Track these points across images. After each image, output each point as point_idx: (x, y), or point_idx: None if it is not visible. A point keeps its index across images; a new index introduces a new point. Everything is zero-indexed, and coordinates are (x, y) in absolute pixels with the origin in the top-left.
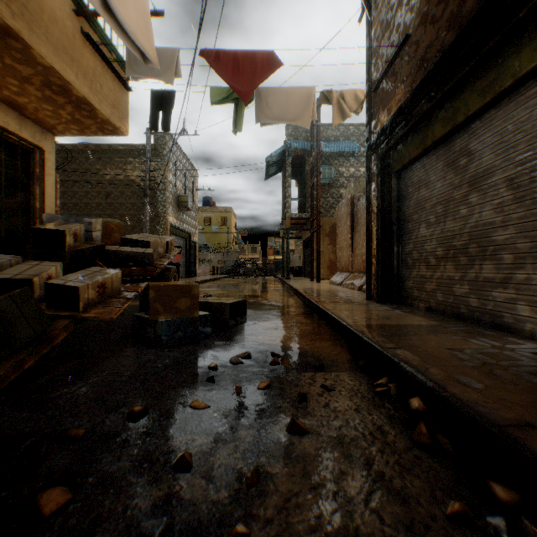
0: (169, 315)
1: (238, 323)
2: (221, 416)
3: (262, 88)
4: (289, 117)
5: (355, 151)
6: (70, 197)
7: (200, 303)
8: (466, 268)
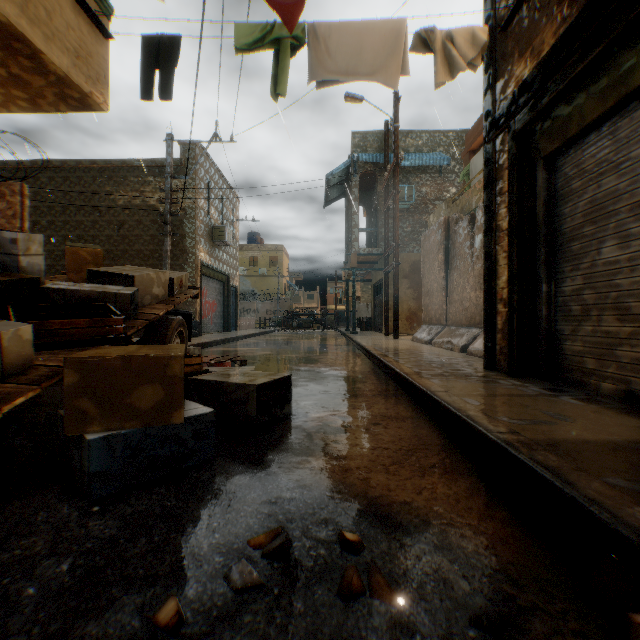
0: (115, 422)
1: (276, 419)
2: None
3: (319, 23)
4: (363, 71)
5: (442, 166)
6: (72, 228)
7: (206, 383)
8: None
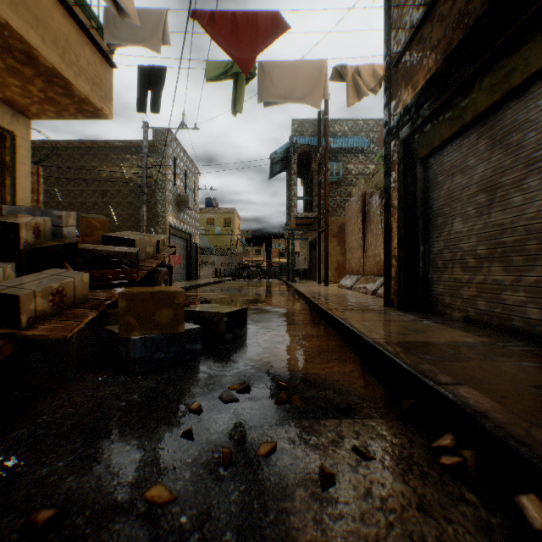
0: (146, 330)
1: (237, 336)
2: (191, 524)
3: (265, 62)
4: (296, 96)
5: (364, 147)
6: (64, 196)
7: (190, 312)
8: (522, 271)
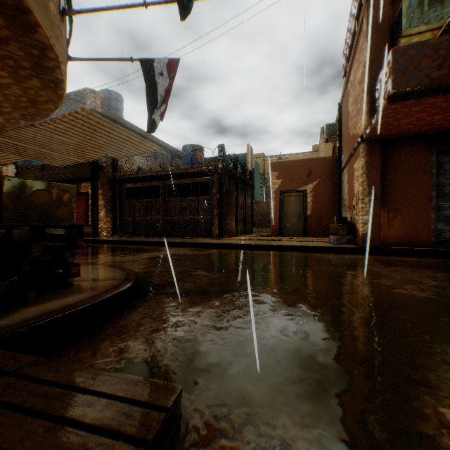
0: None
1: None
2: None
3: None
4: None
5: None
6: None
7: None
8: None
